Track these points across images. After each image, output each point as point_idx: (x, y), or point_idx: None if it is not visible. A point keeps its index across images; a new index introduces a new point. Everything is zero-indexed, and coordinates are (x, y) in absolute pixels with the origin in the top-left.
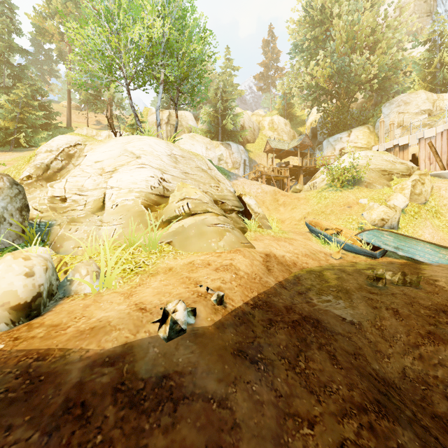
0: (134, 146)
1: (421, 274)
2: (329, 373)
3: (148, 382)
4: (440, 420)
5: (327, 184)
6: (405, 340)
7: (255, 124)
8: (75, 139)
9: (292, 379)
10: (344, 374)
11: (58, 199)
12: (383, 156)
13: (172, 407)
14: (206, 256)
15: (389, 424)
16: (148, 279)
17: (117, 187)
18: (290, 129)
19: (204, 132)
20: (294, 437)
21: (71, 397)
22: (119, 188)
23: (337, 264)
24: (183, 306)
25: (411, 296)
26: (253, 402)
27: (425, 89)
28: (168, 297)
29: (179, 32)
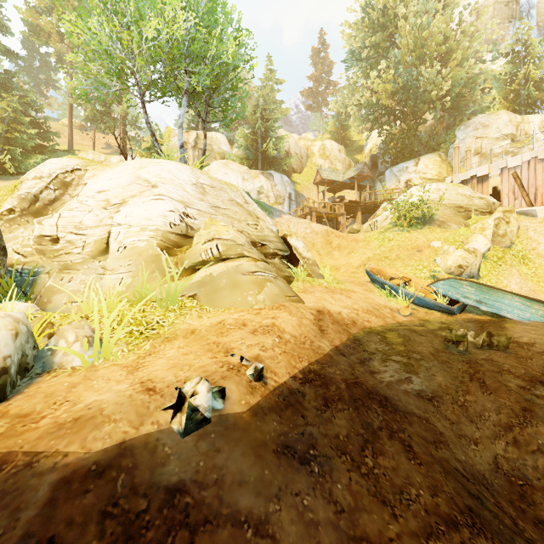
0: (148, 172)
1: (509, 335)
2: (405, 472)
3: (153, 500)
4: None
5: (392, 223)
6: (495, 420)
7: (302, 150)
8: (73, 163)
9: (357, 484)
10: (424, 472)
11: (48, 239)
12: (458, 189)
13: (187, 538)
14: (240, 314)
15: (488, 543)
16: (162, 346)
17: (125, 224)
18: (345, 156)
19: (240, 159)
20: None
21: (33, 532)
22: (128, 225)
23: (406, 323)
24: (206, 386)
25: (499, 362)
26: (305, 524)
27: (506, 109)
28: (187, 372)
29: (208, 30)
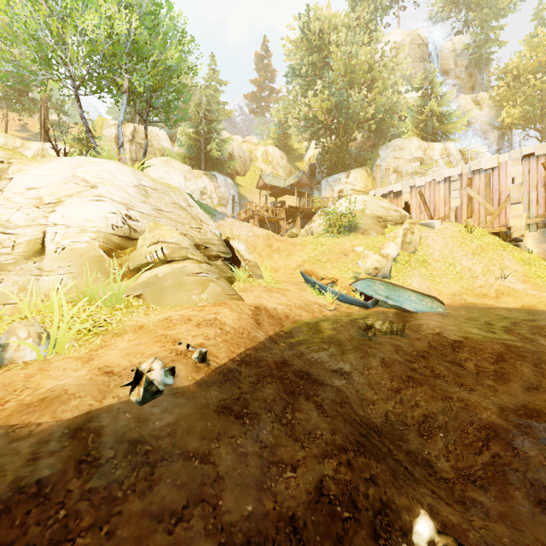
0: (86, 172)
1: (407, 322)
2: (314, 421)
3: (119, 450)
4: (413, 454)
5: (325, 229)
6: (389, 386)
7: (246, 154)
8: None
9: (278, 430)
10: (329, 421)
11: None
12: (379, 202)
13: (149, 471)
14: (185, 311)
15: (365, 460)
16: (113, 340)
17: (63, 224)
18: (286, 163)
19: (183, 158)
20: (277, 482)
21: (23, 476)
22: (66, 226)
23: (331, 316)
24: (160, 364)
25: (397, 344)
26: (237, 455)
27: (418, 136)
28: (140, 358)
29: (150, 31)
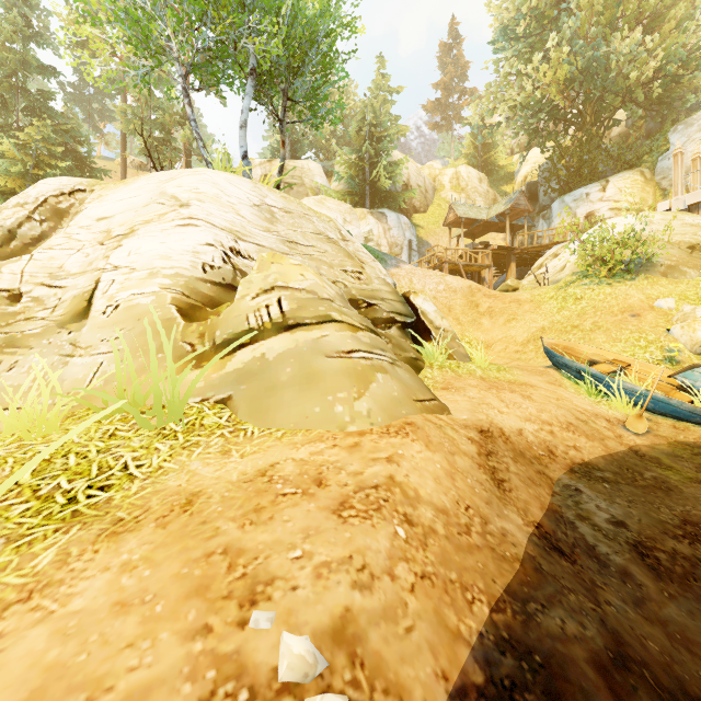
0: (179, 185)
1: None
2: None
3: None
4: None
5: (577, 273)
6: None
7: (427, 182)
8: (74, 181)
9: None
10: None
11: (4, 295)
12: (682, 219)
13: None
14: (315, 447)
15: None
16: (86, 556)
17: (126, 266)
18: (488, 188)
19: (341, 194)
20: None
21: None
22: (129, 269)
23: (645, 449)
24: None
25: None
26: None
27: None
28: None
29: None
